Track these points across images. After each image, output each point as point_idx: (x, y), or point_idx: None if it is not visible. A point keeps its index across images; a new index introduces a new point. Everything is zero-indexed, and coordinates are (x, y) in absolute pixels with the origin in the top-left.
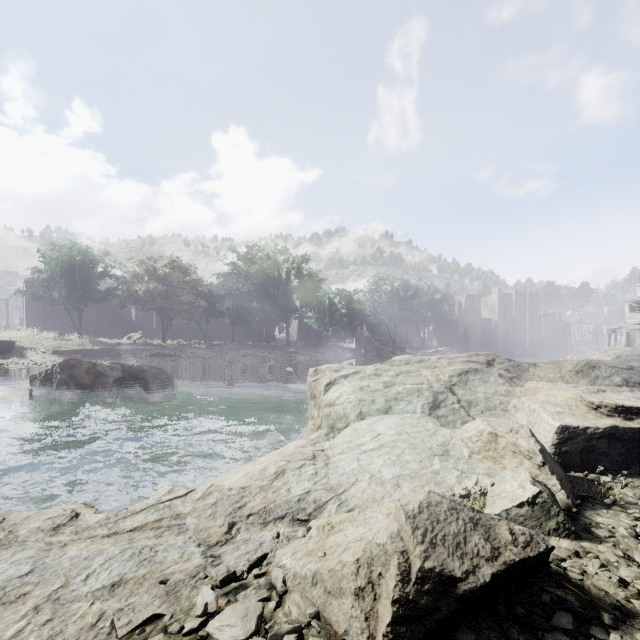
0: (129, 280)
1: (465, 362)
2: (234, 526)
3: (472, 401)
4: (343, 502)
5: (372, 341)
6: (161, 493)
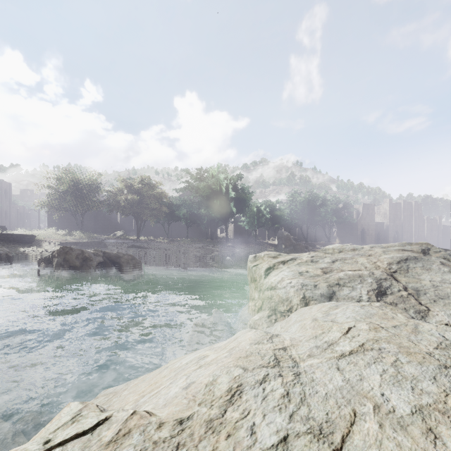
0: (114, 193)
1: (400, 251)
2: None
3: (419, 289)
4: None
5: (290, 238)
6: (62, 419)
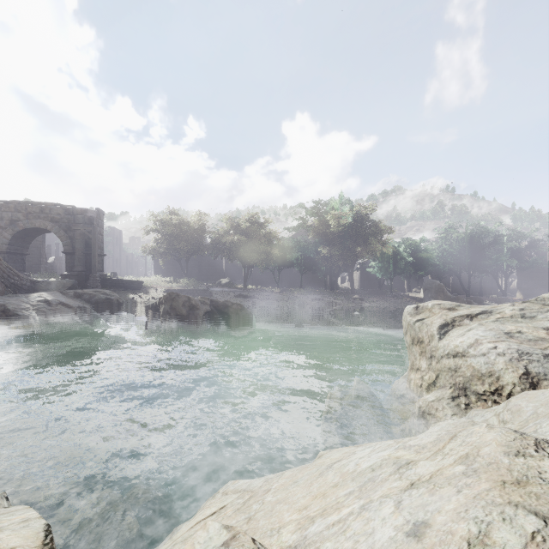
0: (219, 234)
1: None
2: None
3: None
4: None
5: (444, 290)
6: None
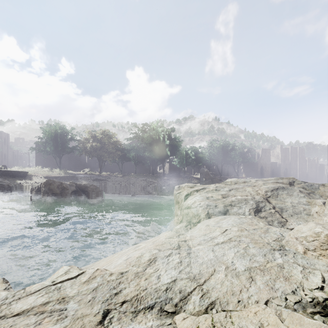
0: (83, 141)
1: (274, 183)
2: (108, 315)
3: (283, 208)
4: (205, 293)
5: (209, 174)
6: (59, 273)
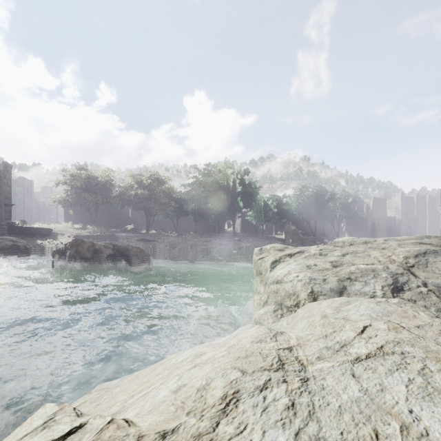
0: (125, 188)
1: (417, 244)
2: None
3: (440, 285)
4: None
5: (298, 233)
6: (33, 423)
